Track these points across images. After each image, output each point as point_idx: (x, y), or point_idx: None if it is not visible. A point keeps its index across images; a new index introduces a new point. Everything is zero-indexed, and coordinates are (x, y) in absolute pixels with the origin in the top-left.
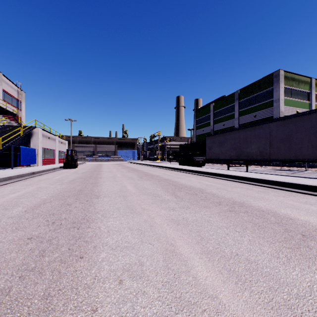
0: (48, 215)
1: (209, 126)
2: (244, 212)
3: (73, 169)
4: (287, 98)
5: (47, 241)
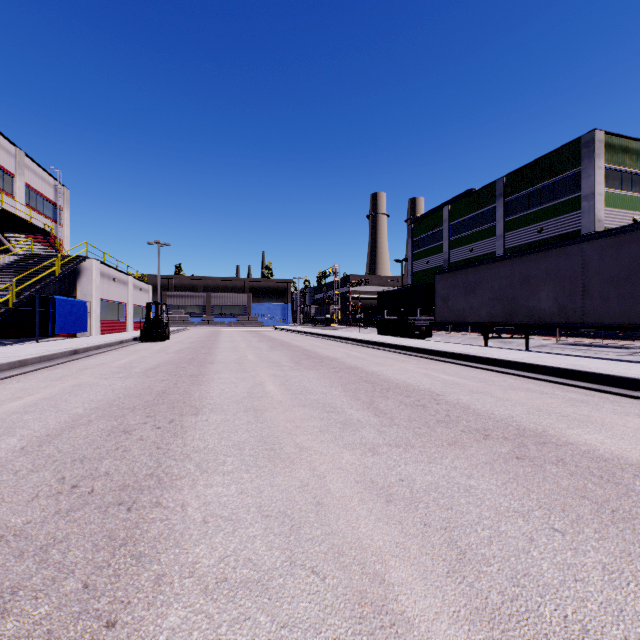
0: (70, 461)
1: (441, 252)
2: (557, 461)
3: (159, 342)
4: (611, 190)
5: (37, 552)
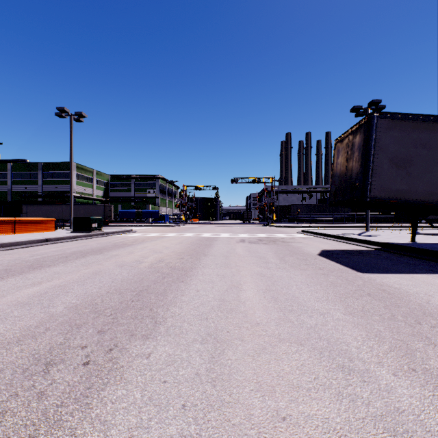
0: None
1: (6, 185)
2: None
3: None
4: (78, 180)
5: None
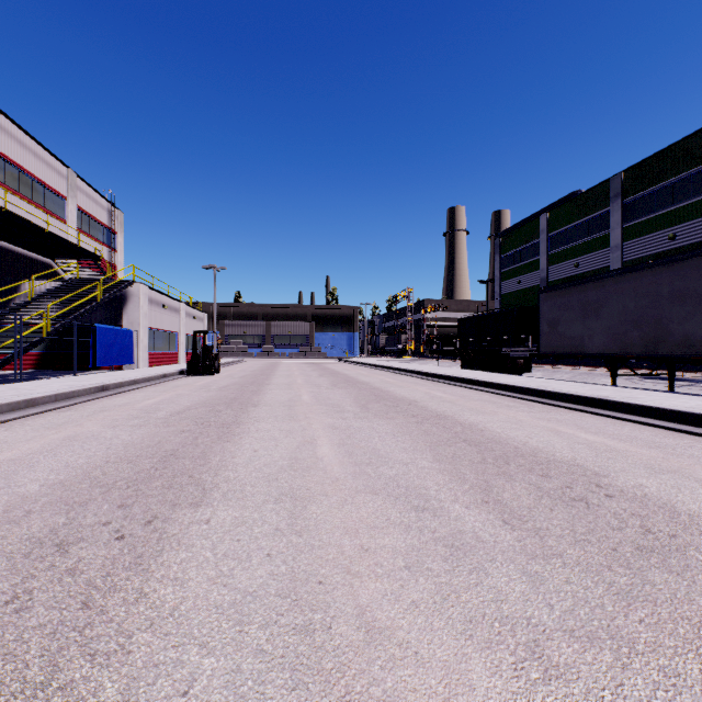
0: None
1: (536, 270)
2: None
3: (207, 376)
4: None
5: None
